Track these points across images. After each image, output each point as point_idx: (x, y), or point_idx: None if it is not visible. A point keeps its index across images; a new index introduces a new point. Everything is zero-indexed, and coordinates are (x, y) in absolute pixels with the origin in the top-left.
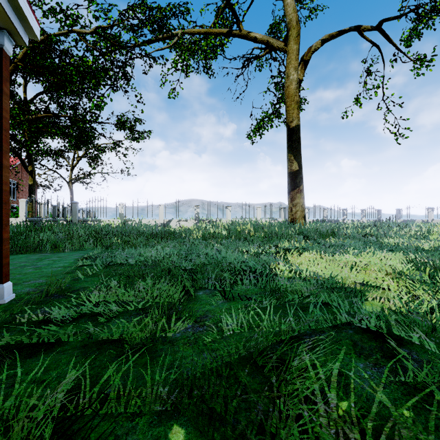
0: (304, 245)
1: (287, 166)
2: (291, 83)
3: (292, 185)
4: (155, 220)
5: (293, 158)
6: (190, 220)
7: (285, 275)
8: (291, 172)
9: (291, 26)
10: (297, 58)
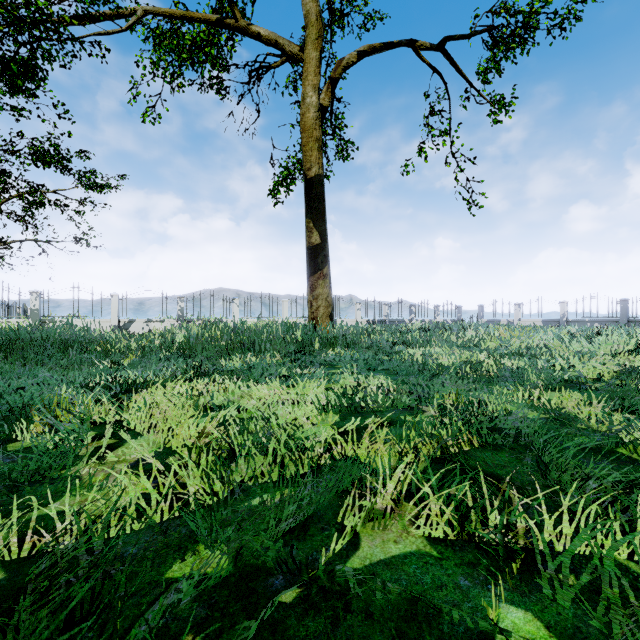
0: (269, 362)
1: (306, 237)
2: (308, 109)
3: (312, 266)
4: (103, 320)
5: (313, 225)
6: (164, 320)
7: (28, 442)
8: (309, 246)
9: (309, 22)
10: (317, 72)
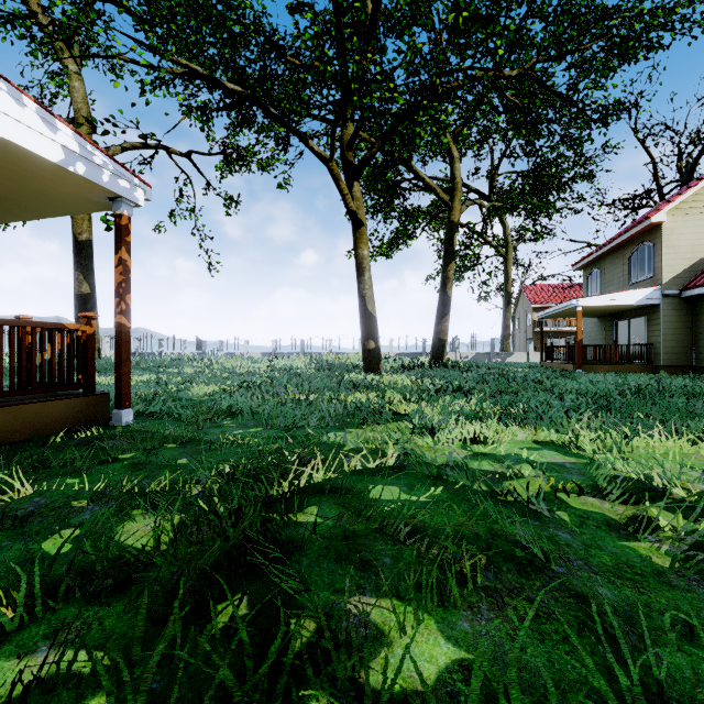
0: None
1: (75, 285)
2: None
3: (82, 310)
4: None
5: (84, 278)
6: None
7: None
8: (80, 294)
9: (81, 118)
10: None
